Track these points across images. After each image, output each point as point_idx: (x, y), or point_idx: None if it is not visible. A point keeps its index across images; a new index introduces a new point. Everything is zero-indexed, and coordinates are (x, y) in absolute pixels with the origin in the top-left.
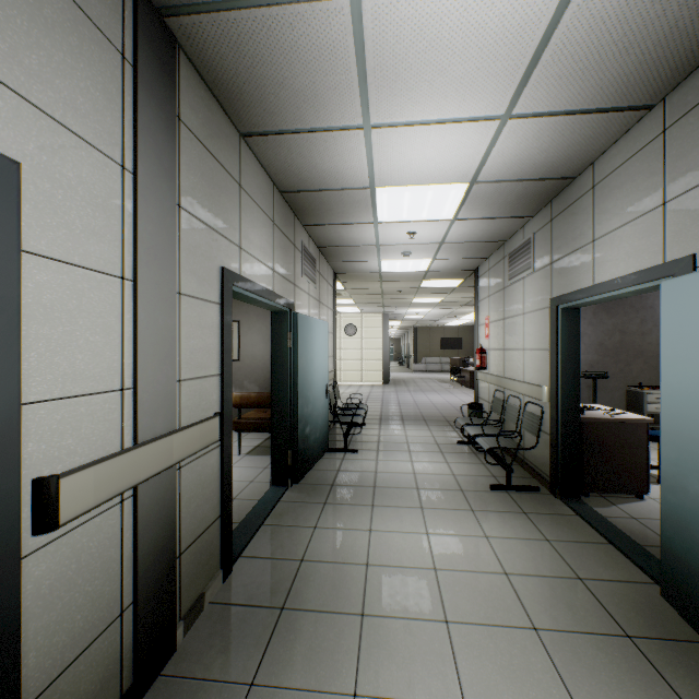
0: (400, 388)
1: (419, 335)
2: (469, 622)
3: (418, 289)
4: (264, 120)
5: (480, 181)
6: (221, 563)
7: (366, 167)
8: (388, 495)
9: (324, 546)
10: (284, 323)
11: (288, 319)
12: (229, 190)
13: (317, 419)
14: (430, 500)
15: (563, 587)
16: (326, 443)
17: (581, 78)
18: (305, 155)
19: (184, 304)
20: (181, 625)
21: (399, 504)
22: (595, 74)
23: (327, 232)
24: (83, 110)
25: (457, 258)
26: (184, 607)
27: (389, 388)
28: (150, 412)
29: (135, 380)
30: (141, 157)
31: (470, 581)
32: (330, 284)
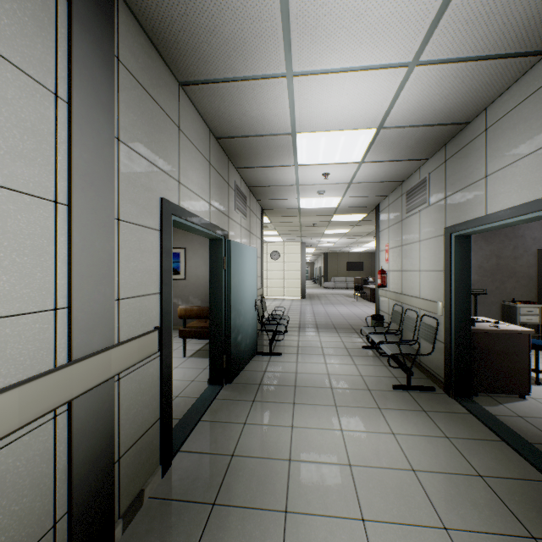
0: (314, 301)
1: (329, 260)
2: (383, 520)
3: (329, 223)
4: (199, 69)
5: (385, 127)
6: (160, 459)
7: (288, 114)
8: (306, 393)
9: (252, 442)
10: (219, 249)
11: (223, 245)
12: (169, 131)
13: (247, 329)
14: (343, 399)
15: (466, 484)
16: (254, 348)
17: (486, 22)
18: (236, 103)
19: (123, 229)
20: (120, 523)
21: (316, 402)
22: (500, 18)
23: (255, 173)
24: (8, 32)
25: (362, 196)
26: (123, 506)
27: (305, 301)
28: (85, 329)
29: (70, 300)
30: (76, 88)
31: (381, 478)
32: (258, 218)
